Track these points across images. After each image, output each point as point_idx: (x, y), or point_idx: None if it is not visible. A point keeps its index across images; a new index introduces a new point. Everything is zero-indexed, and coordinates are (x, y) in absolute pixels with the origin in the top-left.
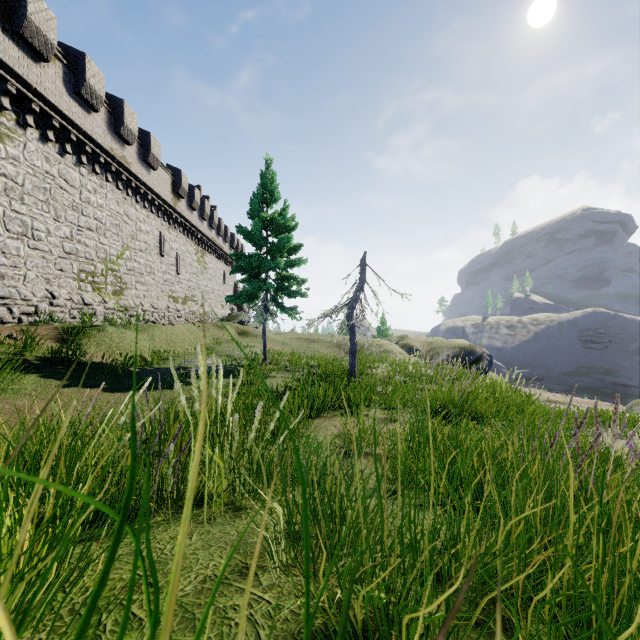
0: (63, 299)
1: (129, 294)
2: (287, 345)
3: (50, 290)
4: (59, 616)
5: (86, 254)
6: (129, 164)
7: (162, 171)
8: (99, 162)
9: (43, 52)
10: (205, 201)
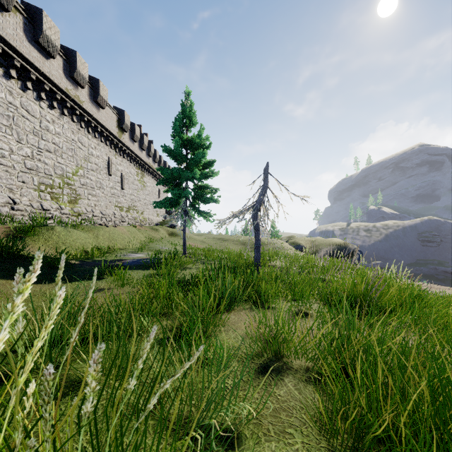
0: (24, 205)
1: (82, 203)
2: (205, 243)
3: (12, 197)
4: None
5: (45, 170)
6: (82, 102)
7: (109, 110)
8: (56, 99)
9: (4, 3)
10: (144, 136)
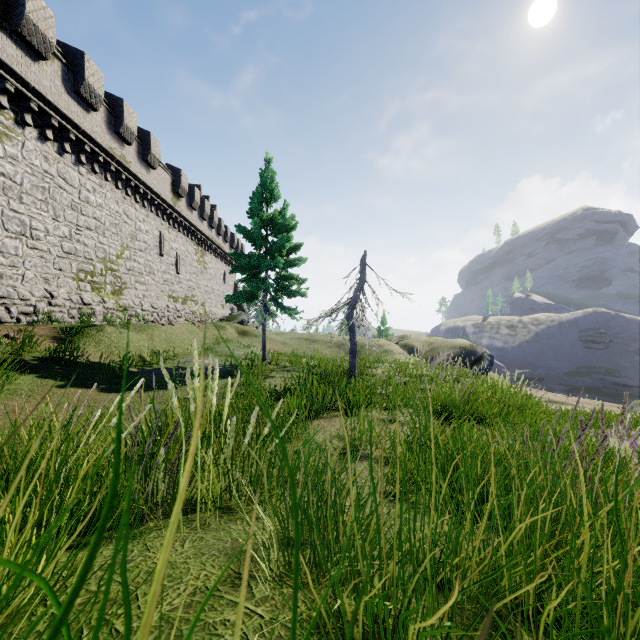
0: (62, 299)
1: (128, 294)
2: (287, 345)
3: (49, 290)
4: (37, 633)
5: (85, 254)
6: (128, 163)
7: (162, 171)
8: (98, 161)
9: (41, 50)
10: (205, 201)
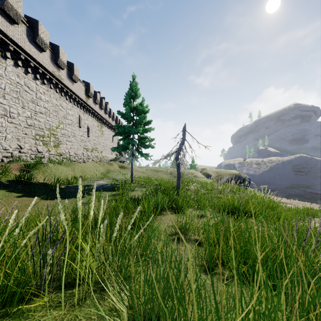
0: (26, 149)
1: (62, 147)
2: (144, 173)
3: (19, 144)
4: None
5: (39, 126)
6: (62, 79)
7: (80, 83)
8: (46, 78)
9: (15, 19)
10: (102, 99)
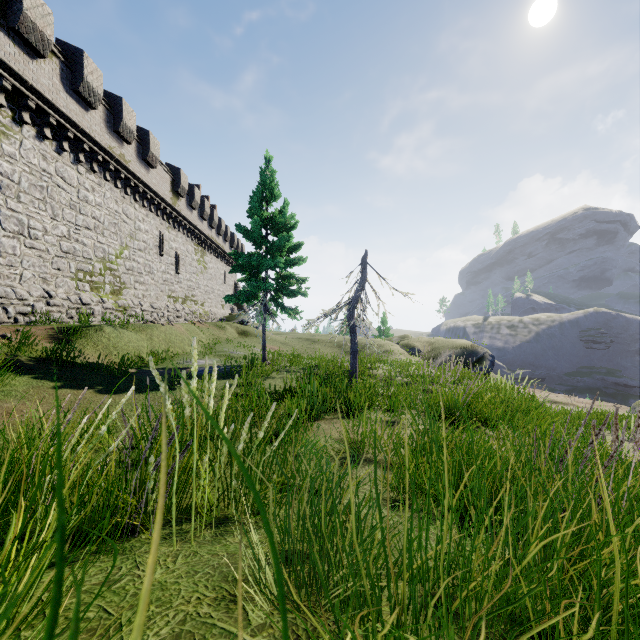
0: (60, 299)
1: (128, 294)
2: (287, 345)
3: (47, 289)
4: None
5: (84, 253)
6: (128, 162)
7: (161, 170)
8: (97, 160)
9: (39, 48)
10: (205, 200)
